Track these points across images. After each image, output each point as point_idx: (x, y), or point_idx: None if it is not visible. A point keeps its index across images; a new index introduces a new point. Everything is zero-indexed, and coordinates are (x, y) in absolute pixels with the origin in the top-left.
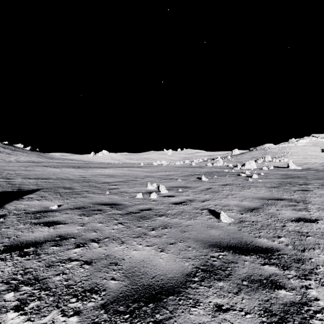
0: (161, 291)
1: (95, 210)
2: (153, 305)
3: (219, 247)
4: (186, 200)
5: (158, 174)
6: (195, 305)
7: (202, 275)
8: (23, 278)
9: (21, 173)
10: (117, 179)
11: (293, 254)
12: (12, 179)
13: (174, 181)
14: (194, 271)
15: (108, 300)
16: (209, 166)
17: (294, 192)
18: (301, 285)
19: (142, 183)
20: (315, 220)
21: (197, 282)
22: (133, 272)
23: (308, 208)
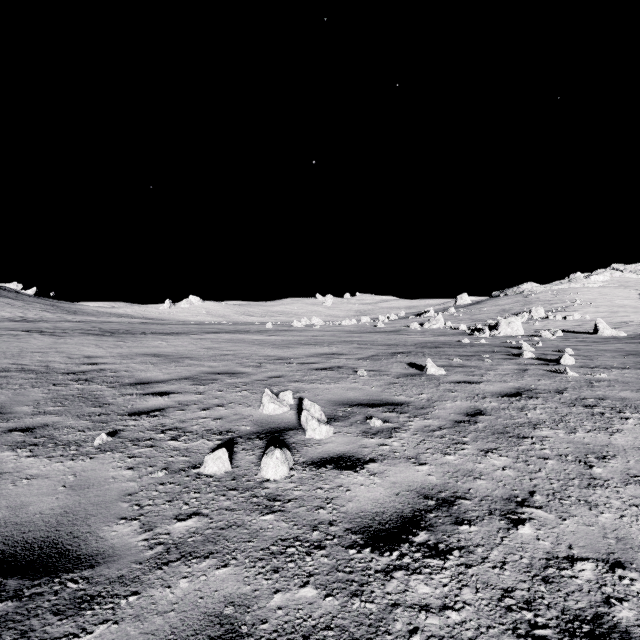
0: None
1: None
2: None
3: None
4: (420, 497)
5: (303, 353)
6: None
7: None
8: None
9: None
10: (185, 369)
11: None
12: None
13: (348, 379)
14: None
15: None
16: (416, 329)
17: None
18: None
19: (251, 383)
20: None
21: None
22: None
23: None
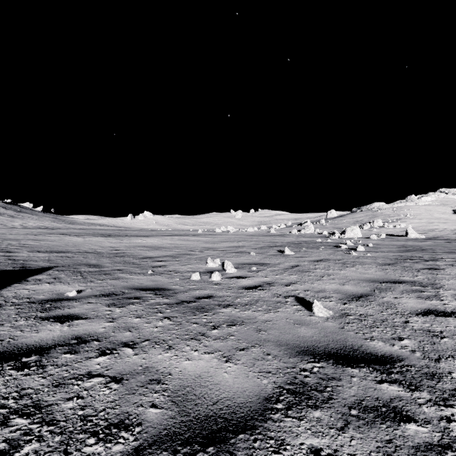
0: (226, 426)
1: (131, 298)
2: (214, 449)
3: (313, 355)
4: (262, 283)
5: (223, 246)
6: (279, 448)
7: (289, 400)
8: (16, 405)
9: (27, 244)
10: (164, 252)
11: (424, 365)
12: (15, 253)
13: (245, 256)
14: (276, 392)
15: (145, 442)
16: (295, 234)
17: (418, 271)
18: (439, 415)
19: (200, 258)
20: (451, 313)
21: (281, 411)
22: (185, 394)
23: (440, 296)
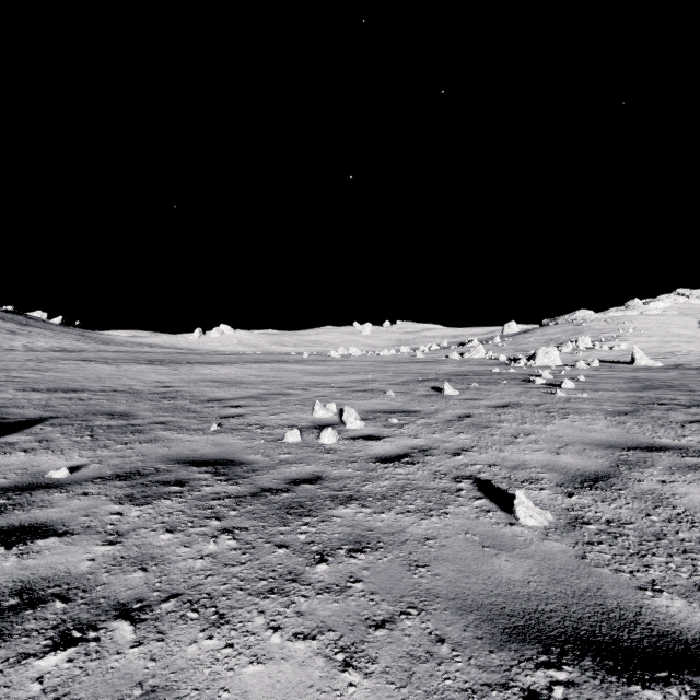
0: None
1: (167, 484)
2: None
3: (542, 642)
4: (410, 449)
5: (341, 380)
6: None
7: None
8: None
9: (19, 378)
10: (245, 391)
11: None
12: None
13: (378, 398)
14: None
15: None
16: (455, 359)
17: (683, 426)
18: None
19: (302, 400)
20: None
21: None
22: None
23: None
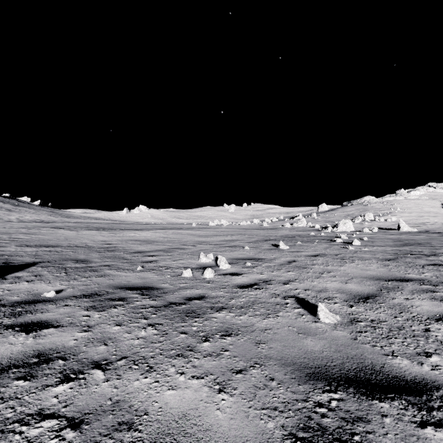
0: None
1: (114, 300)
2: None
3: (327, 380)
4: (258, 280)
5: (216, 240)
6: None
7: None
8: None
9: (17, 238)
10: (157, 247)
11: None
12: (2, 248)
13: (239, 250)
14: None
15: None
16: (288, 227)
17: (423, 267)
18: None
19: (192, 252)
20: None
21: None
22: None
23: None
